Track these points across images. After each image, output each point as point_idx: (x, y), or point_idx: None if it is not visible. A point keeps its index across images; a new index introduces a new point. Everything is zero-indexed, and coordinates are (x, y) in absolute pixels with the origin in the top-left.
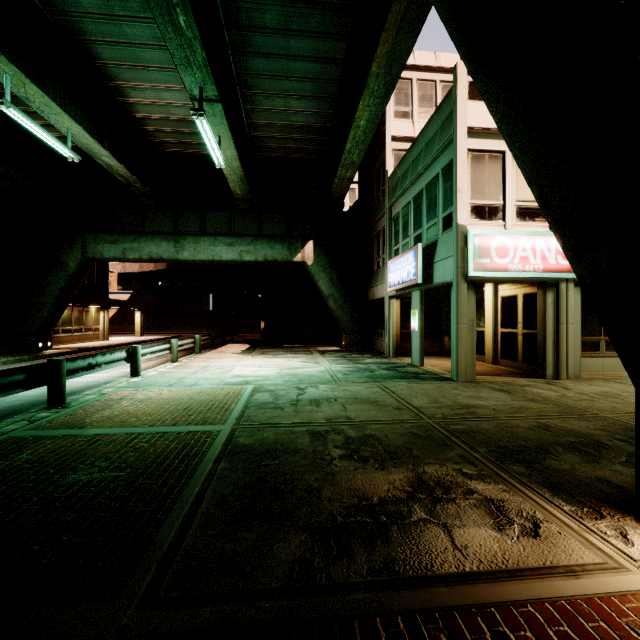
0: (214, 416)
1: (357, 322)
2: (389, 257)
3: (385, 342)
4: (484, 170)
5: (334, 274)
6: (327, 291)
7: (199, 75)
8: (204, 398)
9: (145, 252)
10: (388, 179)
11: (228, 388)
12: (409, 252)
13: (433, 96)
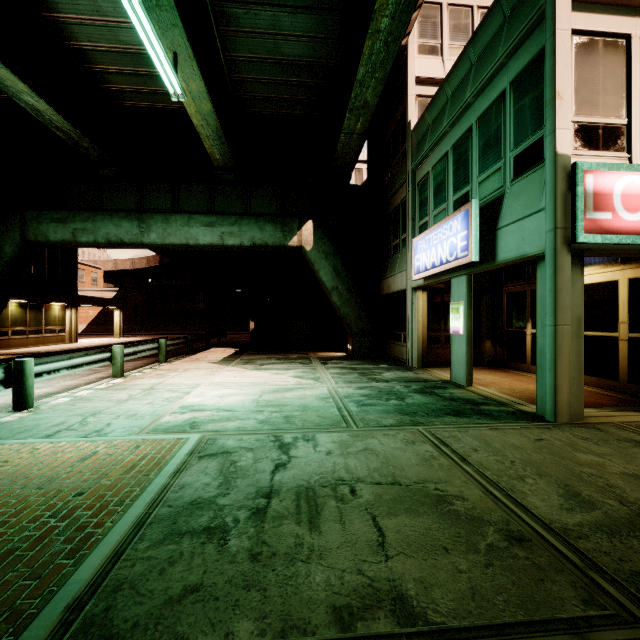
0: (16, 588)
1: (367, 322)
2: (412, 236)
3: (406, 348)
4: (596, 66)
5: (339, 262)
6: (330, 283)
7: None
8: (74, 482)
9: (101, 234)
10: (411, 132)
11: (149, 443)
12: (454, 217)
13: (469, 26)
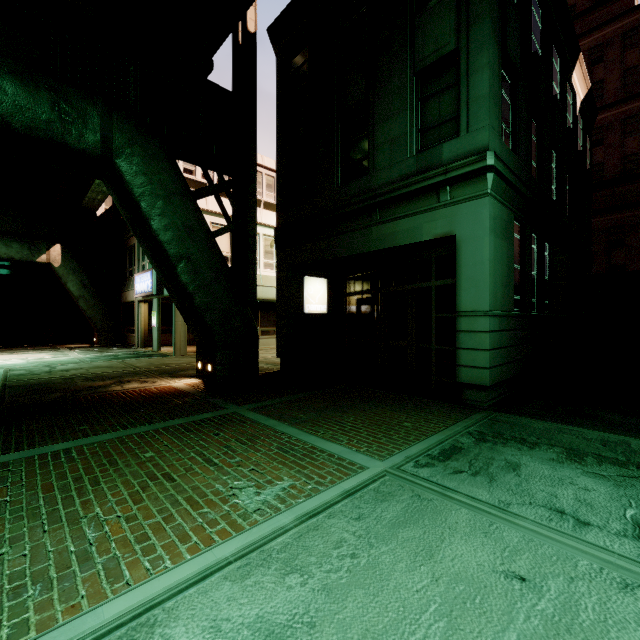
0: None
1: (111, 321)
2: (138, 270)
3: (135, 337)
4: None
5: (86, 277)
6: (78, 292)
7: None
8: None
9: None
10: None
11: None
12: (148, 272)
13: None
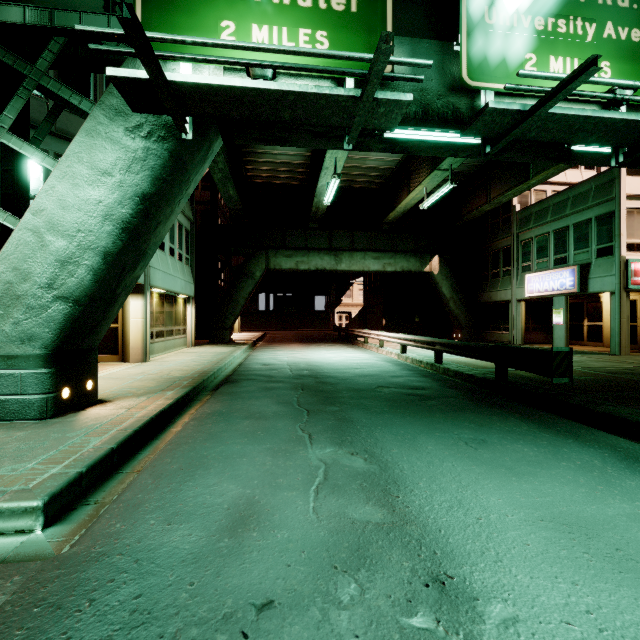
0: None
1: (471, 319)
2: (517, 270)
3: (511, 334)
4: (633, 220)
5: (454, 282)
6: (449, 295)
7: (458, 159)
8: None
9: (313, 264)
10: (516, 212)
11: None
12: (564, 270)
13: None
